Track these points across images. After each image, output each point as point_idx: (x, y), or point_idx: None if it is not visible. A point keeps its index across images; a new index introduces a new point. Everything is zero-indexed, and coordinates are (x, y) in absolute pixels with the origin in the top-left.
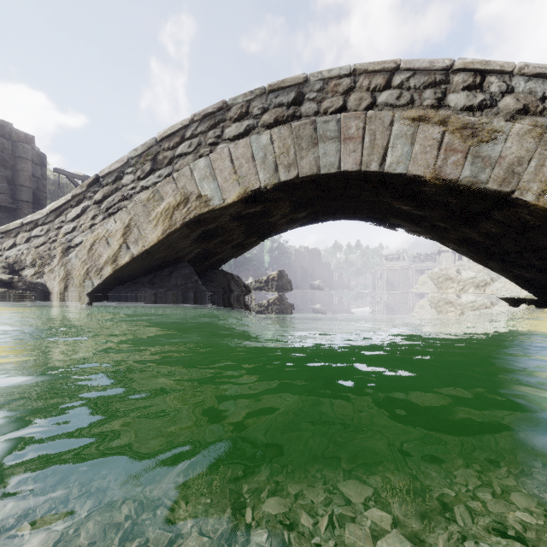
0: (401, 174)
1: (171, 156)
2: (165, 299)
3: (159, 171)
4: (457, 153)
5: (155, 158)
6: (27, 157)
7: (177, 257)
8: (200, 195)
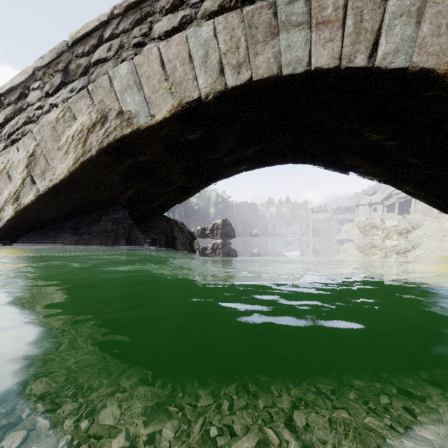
0: (398, 71)
1: (86, 64)
2: (89, 247)
3: (71, 84)
4: None
5: (67, 67)
6: None
7: (106, 198)
8: (121, 111)
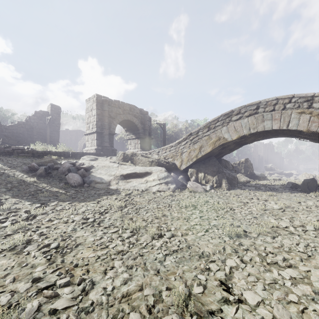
0: (295, 129)
1: (214, 126)
2: (209, 168)
3: (210, 131)
4: (316, 123)
5: (209, 127)
6: (147, 119)
7: (212, 155)
8: (224, 137)
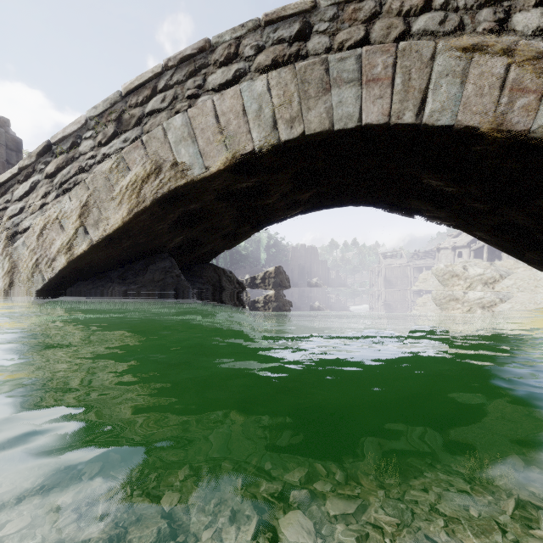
0: (445, 127)
1: (139, 114)
2: (137, 298)
3: (124, 134)
4: (528, 93)
5: (120, 117)
6: (0, 141)
7: (153, 247)
8: (175, 162)
